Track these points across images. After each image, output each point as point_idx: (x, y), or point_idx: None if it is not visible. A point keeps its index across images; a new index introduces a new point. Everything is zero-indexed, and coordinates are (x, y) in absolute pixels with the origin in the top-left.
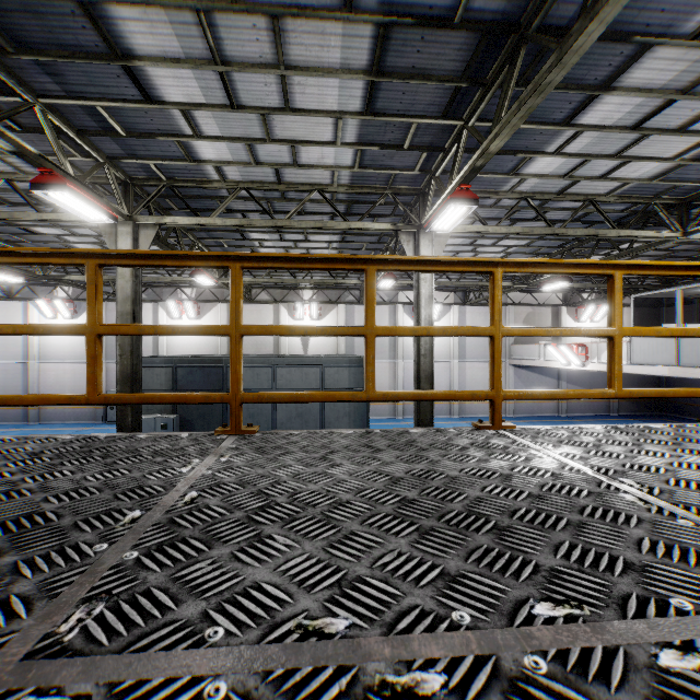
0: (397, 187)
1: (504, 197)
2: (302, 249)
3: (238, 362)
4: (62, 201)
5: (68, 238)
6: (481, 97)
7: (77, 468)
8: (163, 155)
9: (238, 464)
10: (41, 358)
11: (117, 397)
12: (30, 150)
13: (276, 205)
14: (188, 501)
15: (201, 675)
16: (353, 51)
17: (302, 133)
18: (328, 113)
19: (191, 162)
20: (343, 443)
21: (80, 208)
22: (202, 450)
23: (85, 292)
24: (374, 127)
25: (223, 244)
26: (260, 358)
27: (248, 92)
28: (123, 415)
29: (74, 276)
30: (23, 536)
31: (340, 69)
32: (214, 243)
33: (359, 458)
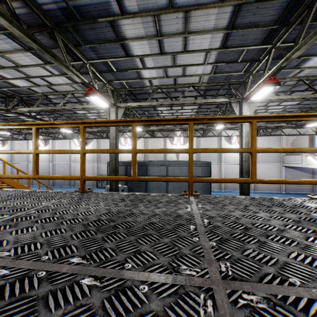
0: (230, 81)
1: (289, 80)
2: (179, 113)
3: (192, 164)
4: (94, 100)
5: (87, 114)
6: (285, 31)
7: (145, 206)
8: (129, 78)
9: (209, 208)
10: (74, 161)
11: (143, 178)
12: (85, 81)
13: (171, 94)
14: (208, 223)
15: (311, 298)
16: (220, 20)
17: (189, 61)
18: (203, 50)
19: (139, 79)
20: (247, 202)
21: (99, 102)
22: (185, 201)
23: (90, 135)
24: (224, 54)
25: (145, 113)
26: (161, 162)
27: (169, 46)
28: (112, 185)
29: (88, 129)
30: (160, 231)
31: (213, 29)
32: (142, 113)
33: (264, 210)
